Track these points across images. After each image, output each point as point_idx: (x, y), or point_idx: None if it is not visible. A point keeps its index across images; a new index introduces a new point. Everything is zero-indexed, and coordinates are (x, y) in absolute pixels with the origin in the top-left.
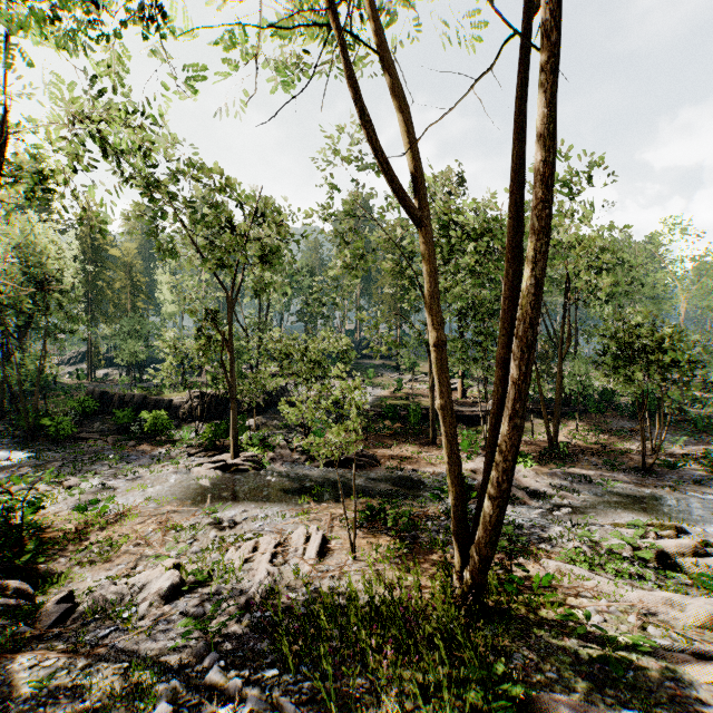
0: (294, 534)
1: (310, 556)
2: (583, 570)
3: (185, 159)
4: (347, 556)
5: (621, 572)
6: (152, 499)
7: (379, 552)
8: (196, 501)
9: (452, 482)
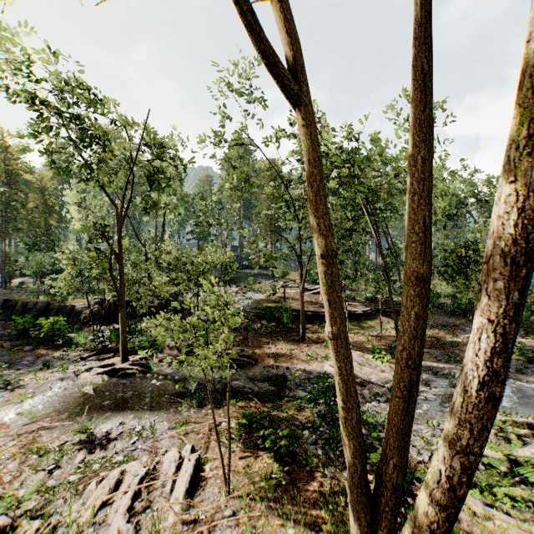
0: (166, 457)
1: (177, 496)
2: (479, 504)
3: (70, 77)
4: (220, 489)
5: (511, 497)
6: (26, 413)
7: (256, 487)
8: (73, 413)
9: (350, 434)
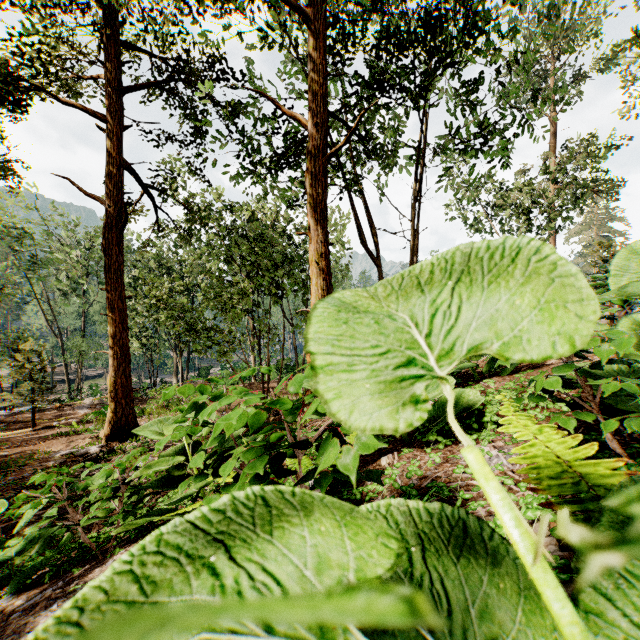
0: None
1: None
2: None
3: None
4: None
5: None
6: None
7: None
8: None
9: (69, 389)
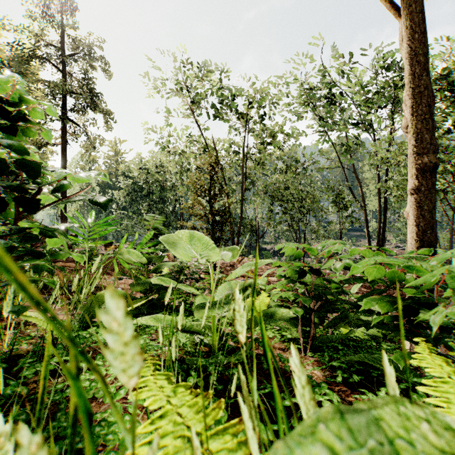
0: None
1: None
2: None
3: None
4: None
5: None
6: None
7: None
8: None
9: None
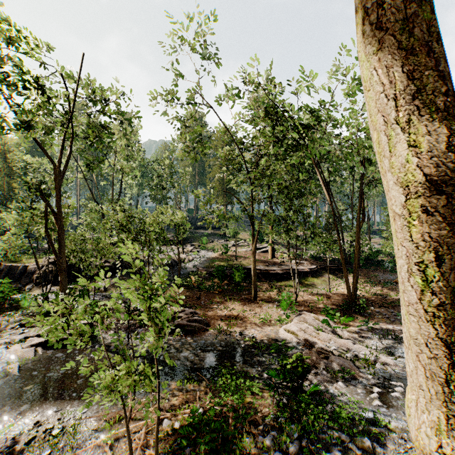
0: None
1: None
2: None
3: None
4: None
5: None
6: None
7: None
8: None
9: None
